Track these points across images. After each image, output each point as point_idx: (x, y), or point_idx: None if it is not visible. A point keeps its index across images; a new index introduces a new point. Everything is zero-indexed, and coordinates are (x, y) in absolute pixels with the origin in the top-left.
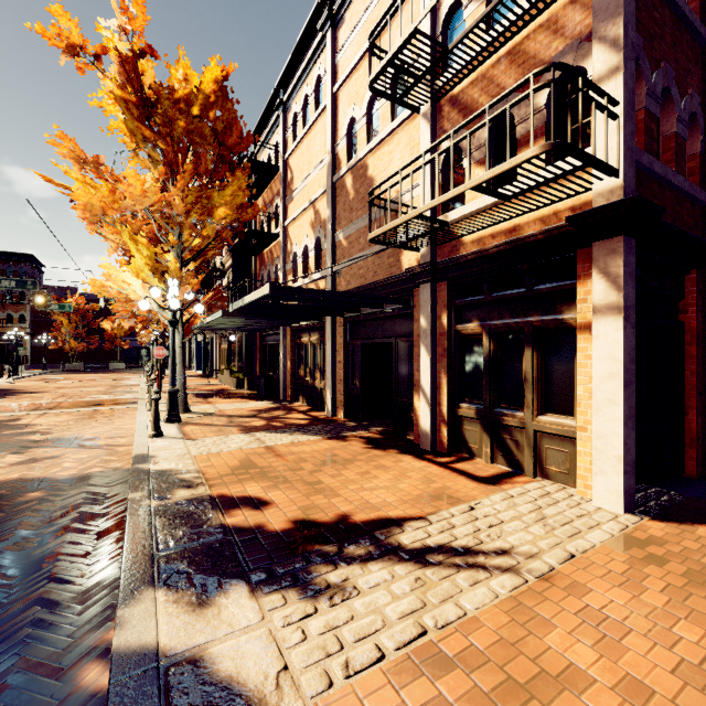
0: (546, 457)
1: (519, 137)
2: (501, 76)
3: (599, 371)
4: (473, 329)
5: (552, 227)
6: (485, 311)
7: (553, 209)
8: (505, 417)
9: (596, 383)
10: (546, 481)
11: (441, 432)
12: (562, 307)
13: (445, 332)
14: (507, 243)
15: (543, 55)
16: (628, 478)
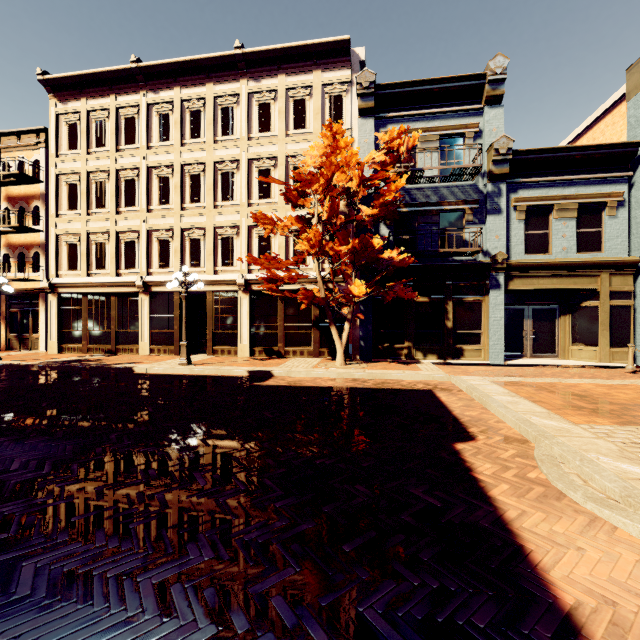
0: (35, 345)
1: (27, 261)
2: (22, 241)
3: (41, 322)
4: (15, 311)
5: (32, 288)
6: (19, 306)
7: (34, 283)
8: (24, 336)
9: (41, 325)
10: (34, 350)
11: (3, 344)
12: (38, 307)
13: (4, 311)
14: (22, 289)
15: (32, 244)
16: (47, 344)
